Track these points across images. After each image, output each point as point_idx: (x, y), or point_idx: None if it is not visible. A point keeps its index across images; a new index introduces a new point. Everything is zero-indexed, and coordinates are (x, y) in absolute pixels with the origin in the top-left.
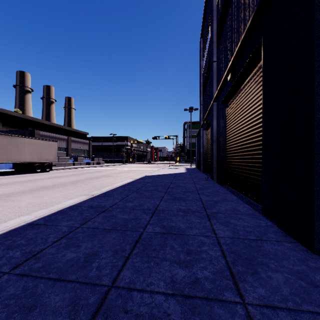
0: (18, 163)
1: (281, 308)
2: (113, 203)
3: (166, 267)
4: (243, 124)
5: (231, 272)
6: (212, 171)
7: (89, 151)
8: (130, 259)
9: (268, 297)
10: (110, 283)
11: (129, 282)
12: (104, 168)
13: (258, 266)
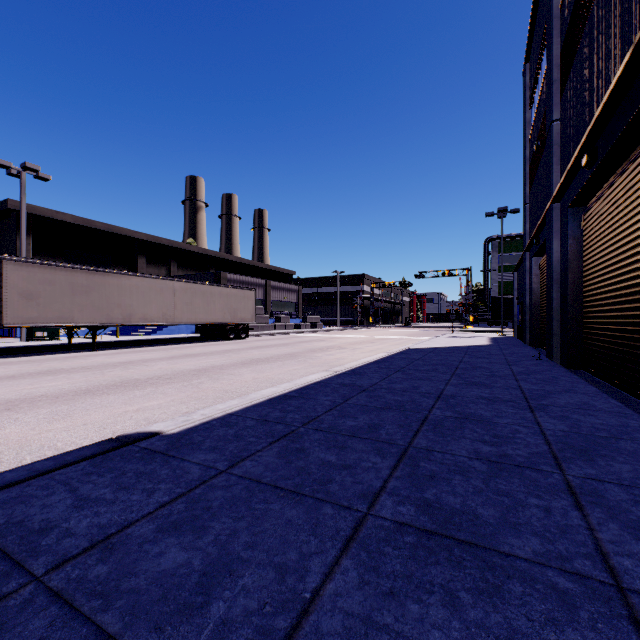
0: (206, 325)
1: (611, 483)
2: (372, 383)
3: (467, 443)
4: (617, 250)
5: (554, 456)
6: (550, 343)
7: (297, 305)
8: (421, 433)
9: (597, 475)
10: (406, 444)
11: (426, 446)
12: (325, 335)
13: (597, 457)
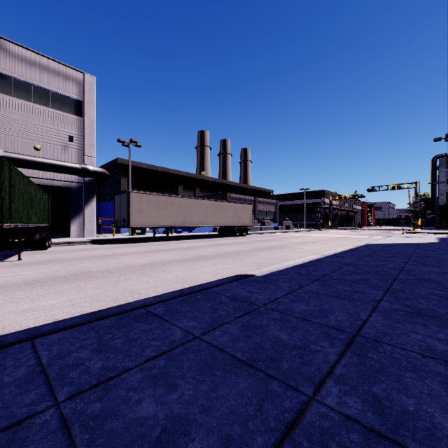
0: (221, 227)
1: None
2: (352, 261)
3: (425, 289)
4: None
5: None
6: None
7: (275, 213)
8: (395, 284)
9: None
10: (387, 287)
11: (400, 289)
12: (298, 234)
13: None
